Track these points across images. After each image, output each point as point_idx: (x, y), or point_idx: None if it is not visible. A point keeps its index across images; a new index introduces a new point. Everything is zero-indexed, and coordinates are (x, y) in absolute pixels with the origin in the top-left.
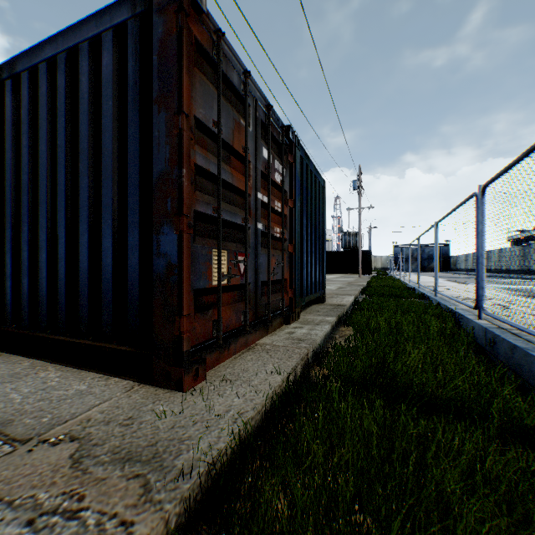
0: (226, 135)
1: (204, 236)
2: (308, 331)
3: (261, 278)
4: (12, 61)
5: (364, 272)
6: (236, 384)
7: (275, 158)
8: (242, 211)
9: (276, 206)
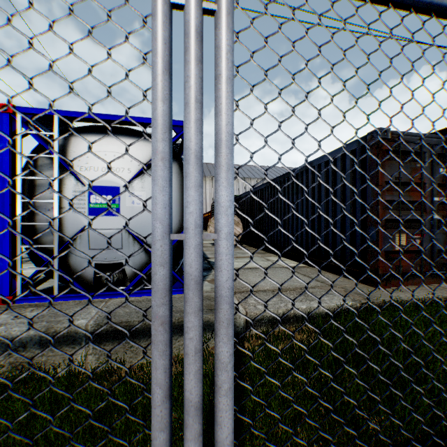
0: (404, 179)
1: (390, 229)
2: None
3: (436, 247)
4: (311, 161)
5: None
6: (403, 292)
7: None
8: (417, 211)
9: None
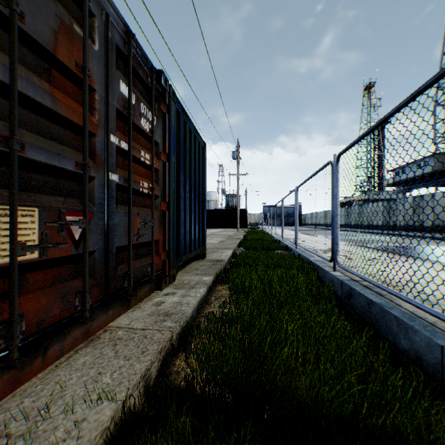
0: (39, 33)
1: None
2: (180, 299)
3: (116, 243)
4: None
5: (241, 227)
6: None
7: (141, 101)
8: (78, 153)
9: (142, 156)
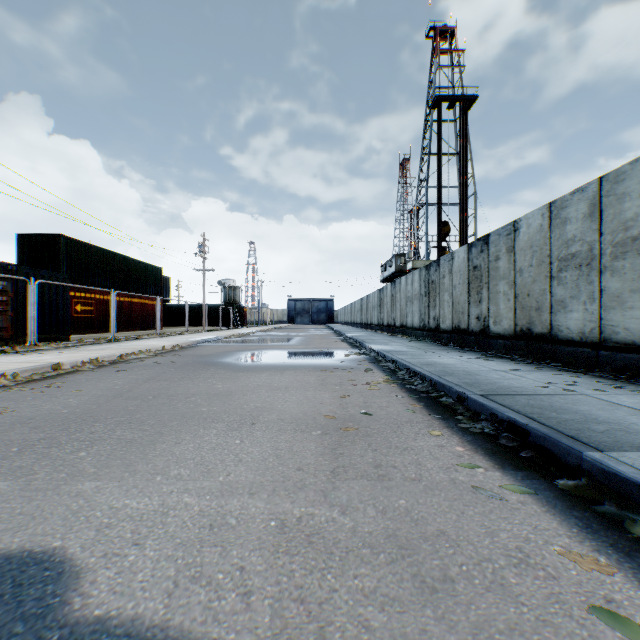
0: None
1: None
2: None
3: None
4: None
5: (229, 325)
6: None
7: None
8: None
9: None
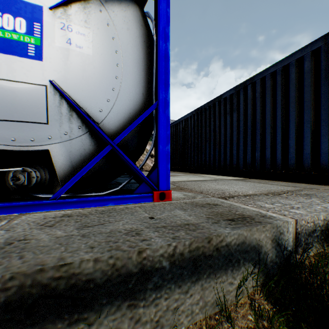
0: None
1: None
2: None
3: None
4: (251, 77)
5: None
6: None
7: None
8: None
9: None
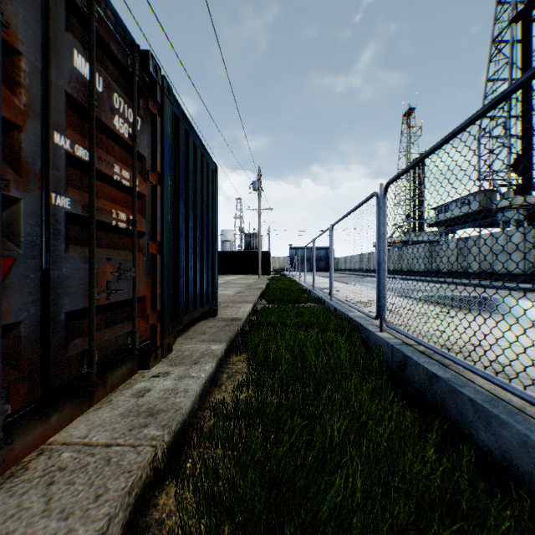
0: None
1: None
2: (176, 383)
3: (67, 306)
4: None
5: (263, 273)
6: None
7: (114, 90)
8: None
9: (117, 173)
